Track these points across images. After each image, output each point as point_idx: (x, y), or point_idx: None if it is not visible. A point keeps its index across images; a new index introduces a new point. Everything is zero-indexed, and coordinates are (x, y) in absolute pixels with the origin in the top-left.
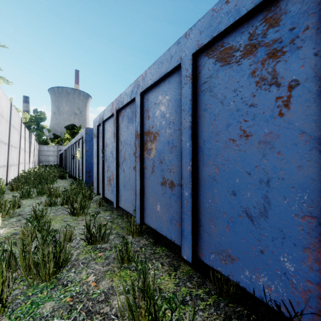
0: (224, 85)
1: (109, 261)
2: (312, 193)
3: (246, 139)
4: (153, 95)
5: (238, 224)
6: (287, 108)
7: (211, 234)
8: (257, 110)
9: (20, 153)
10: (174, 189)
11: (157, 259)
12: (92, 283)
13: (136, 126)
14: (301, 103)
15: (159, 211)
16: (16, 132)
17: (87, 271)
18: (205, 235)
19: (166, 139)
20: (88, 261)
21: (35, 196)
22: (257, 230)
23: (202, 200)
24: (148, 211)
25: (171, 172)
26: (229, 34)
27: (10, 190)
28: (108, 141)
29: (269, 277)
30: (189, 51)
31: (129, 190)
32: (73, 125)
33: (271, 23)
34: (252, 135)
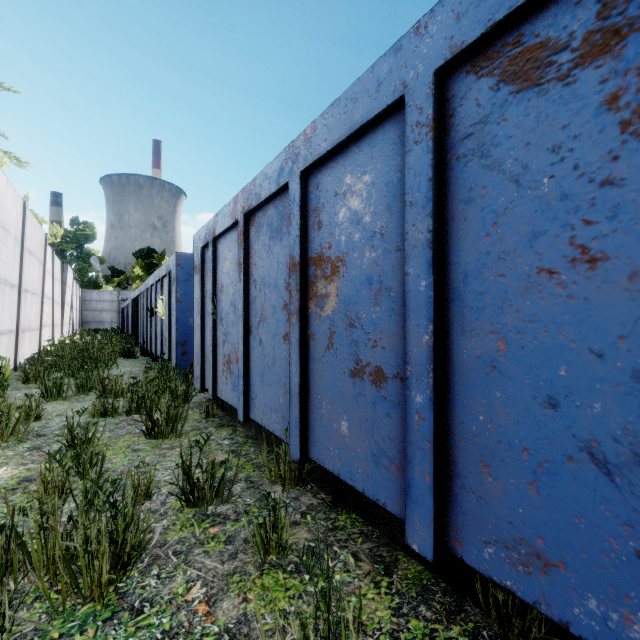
0: (523, 137)
1: (235, 548)
2: None
3: (588, 269)
4: (332, 174)
5: (565, 481)
6: None
7: (485, 498)
8: (623, 193)
9: (43, 306)
10: (384, 387)
11: (342, 544)
12: (198, 605)
13: (291, 245)
14: None
15: (347, 436)
16: (36, 263)
17: (186, 574)
18: (468, 500)
19: (363, 273)
20: (188, 548)
21: (72, 395)
22: (625, 500)
23: (459, 415)
24: (318, 434)
25: (377, 348)
26: (539, 13)
27: (21, 382)
28: (224, 279)
29: None
30: (427, 66)
31: (272, 386)
32: (150, 249)
33: None
34: (607, 257)
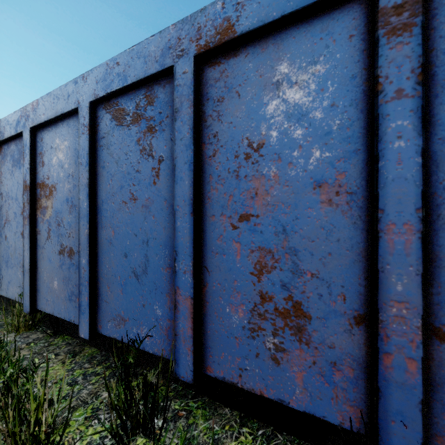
0: (119, 145)
1: None
2: (170, 249)
3: (134, 202)
4: (49, 135)
5: (129, 285)
6: (158, 178)
7: (108, 301)
8: (141, 176)
9: None
10: (73, 258)
11: (51, 351)
12: None
13: (24, 173)
14: (165, 175)
15: (57, 289)
16: None
17: None
18: (103, 305)
19: (64, 196)
20: None
21: None
22: (141, 287)
23: (101, 266)
24: (42, 292)
25: (71, 237)
26: (123, 96)
27: None
28: None
29: (148, 327)
30: (87, 98)
31: (14, 267)
32: None
33: (149, 101)
34: (138, 199)
